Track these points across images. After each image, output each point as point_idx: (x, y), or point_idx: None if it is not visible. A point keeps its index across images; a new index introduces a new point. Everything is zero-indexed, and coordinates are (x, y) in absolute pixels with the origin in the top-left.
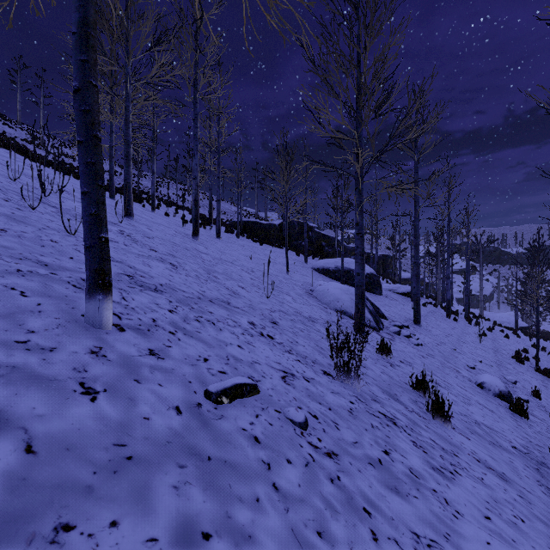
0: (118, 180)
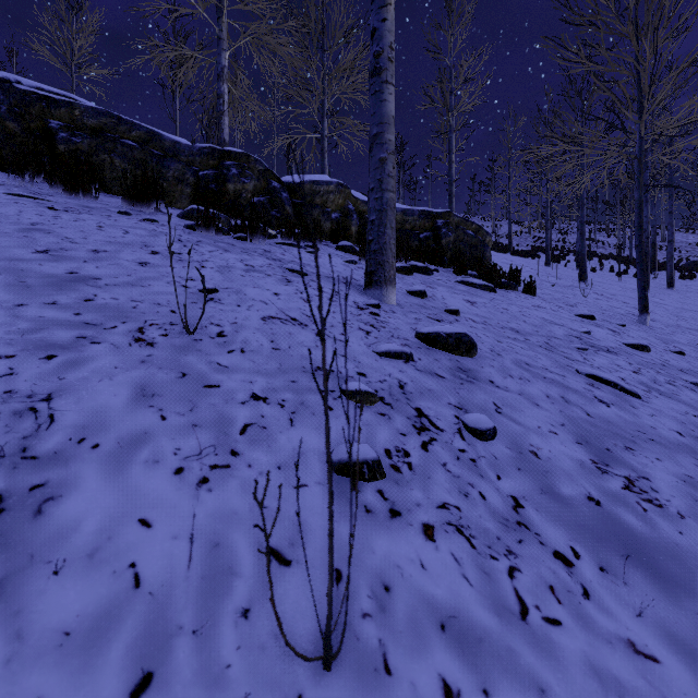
0: (521, 241)
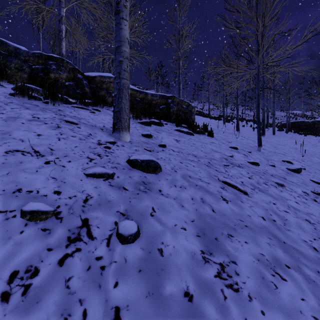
0: (214, 112)
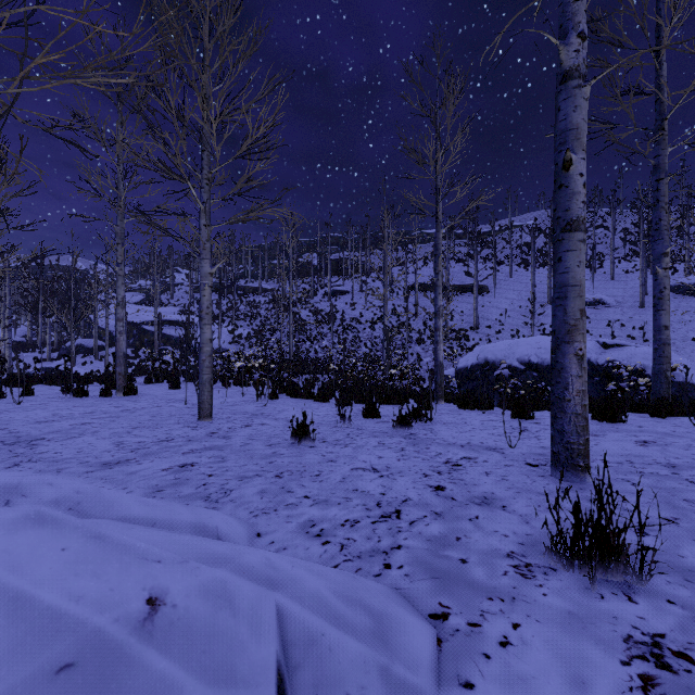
0: None
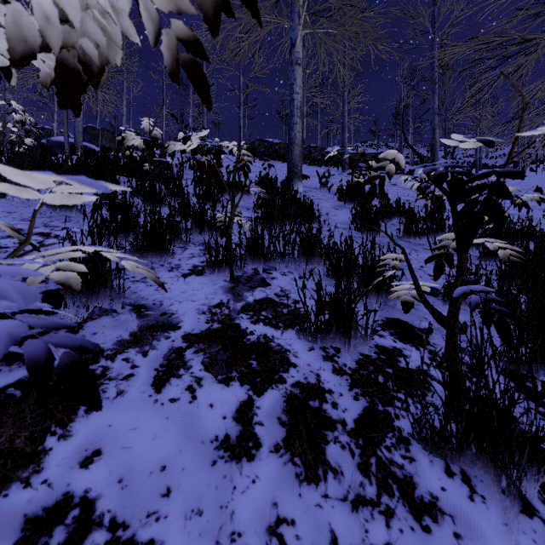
0: None
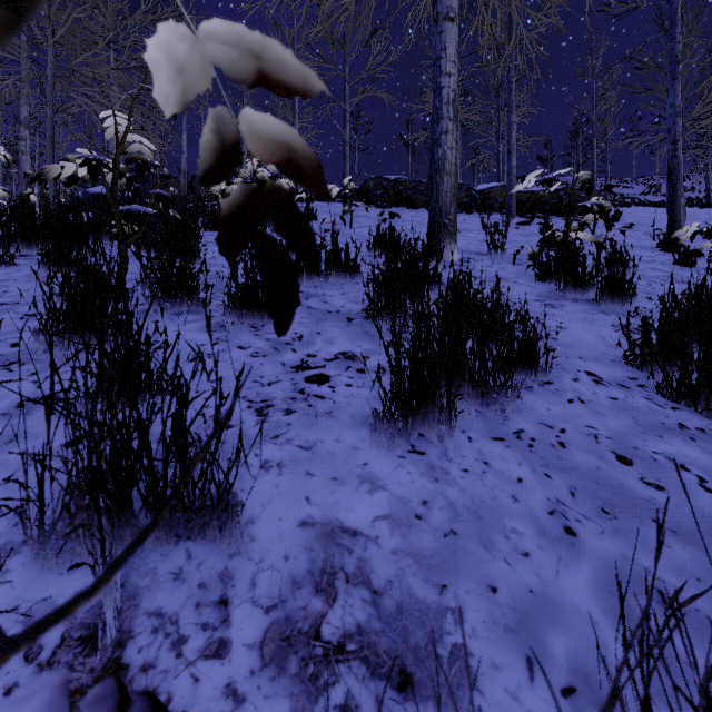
0: None
